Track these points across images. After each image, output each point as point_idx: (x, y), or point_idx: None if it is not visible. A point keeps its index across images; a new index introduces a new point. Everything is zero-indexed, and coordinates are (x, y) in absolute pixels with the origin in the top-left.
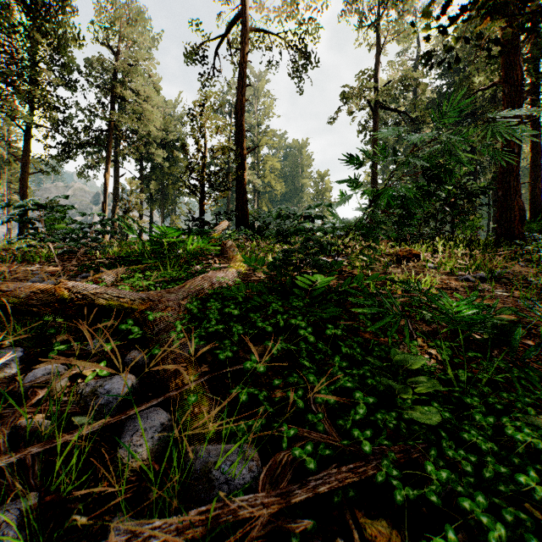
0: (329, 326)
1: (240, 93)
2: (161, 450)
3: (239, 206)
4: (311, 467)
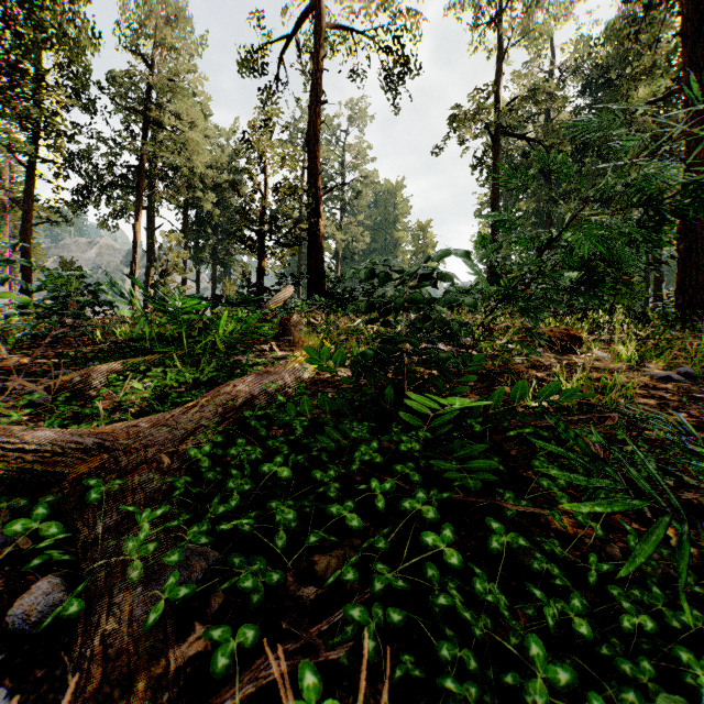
0: (494, 525)
1: (313, 113)
2: None
3: (312, 266)
4: None
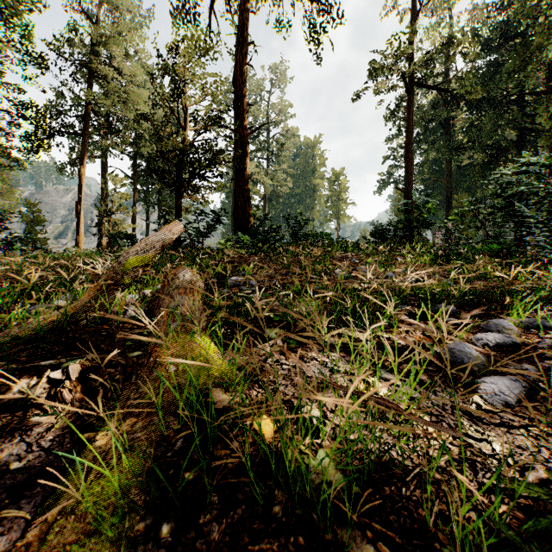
0: None
1: (240, 53)
2: None
3: (239, 204)
4: None
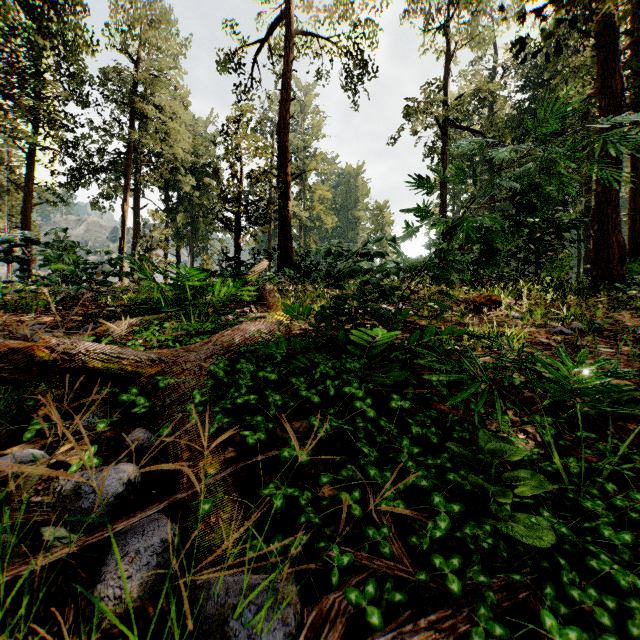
0: (394, 396)
1: (283, 108)
2: (160, 582)
3: (282, 243)
4: (374, 620)
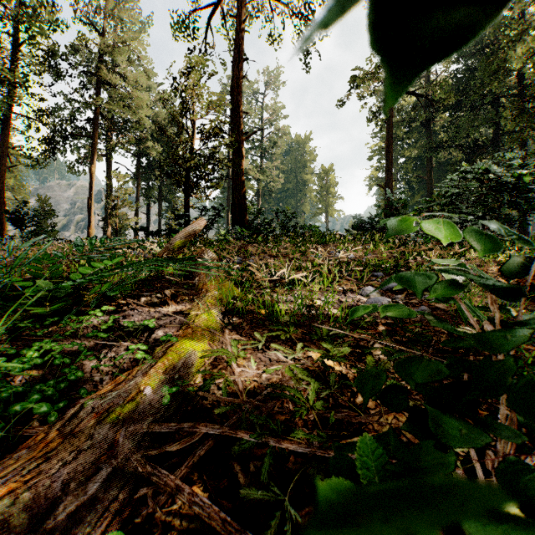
0: None
1: (236, 69)
2: None
3: (236, 201)
4: None
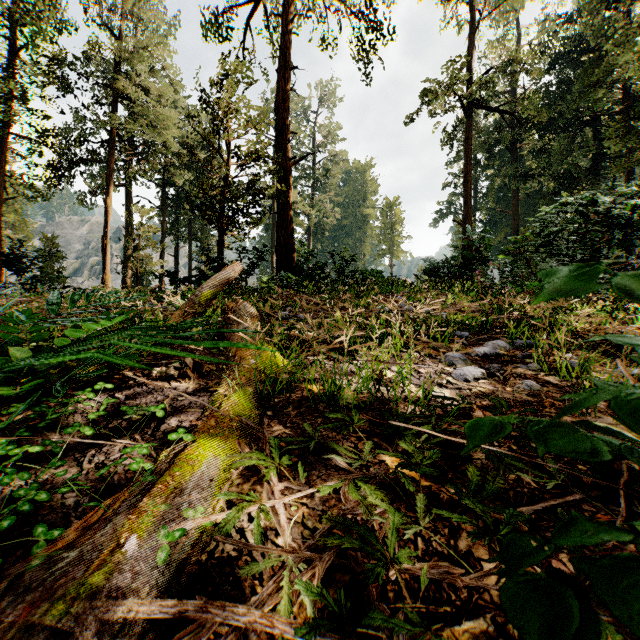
0: None
1: (282, 79)
2: None
3: (281, 240)
4: None
